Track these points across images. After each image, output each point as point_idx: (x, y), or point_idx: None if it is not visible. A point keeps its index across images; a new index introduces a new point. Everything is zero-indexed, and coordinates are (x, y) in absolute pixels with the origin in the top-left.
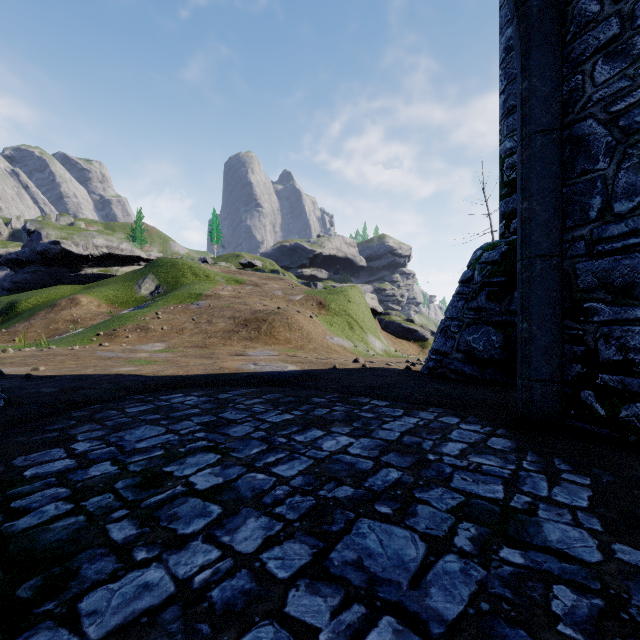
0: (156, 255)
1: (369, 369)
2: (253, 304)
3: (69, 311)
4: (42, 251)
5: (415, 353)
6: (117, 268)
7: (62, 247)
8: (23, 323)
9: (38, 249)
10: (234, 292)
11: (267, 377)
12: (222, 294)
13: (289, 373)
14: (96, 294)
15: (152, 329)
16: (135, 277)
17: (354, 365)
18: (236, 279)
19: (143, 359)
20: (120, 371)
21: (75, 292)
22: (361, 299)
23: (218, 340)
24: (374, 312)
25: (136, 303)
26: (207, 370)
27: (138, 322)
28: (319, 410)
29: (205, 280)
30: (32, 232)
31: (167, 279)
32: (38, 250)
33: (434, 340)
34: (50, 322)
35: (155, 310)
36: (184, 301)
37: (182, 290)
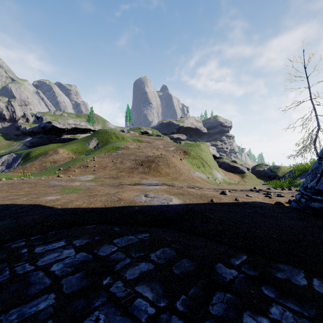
0: (98, 128)
1: (245, 205)
2: (147, 152)
3: (53, 157)
4: (43, 127)
5: (238, 180)
6: (79, 135)
7: (52, 124)
8: (30, 163)
9: (41, 126)
10: (136, 146)
11: (155, 213)
12: (130, 147)
13: (174, 208)
14: (67, 148)
15: (89, 166)
16: (87, 139)
17: (226, 198)
18: (138, 139)
19: (74, 187)
20: (42, 201)
21: (58, 147)
22: (207, 149)
23: (125, 173)
24: (214, 157)
25: (86, 152)
26: (107, 202)
27: (83, 162)
28: (250, 322)
29: (122, 140)
30: (39, 117)
31: (102, 140)
32: (41, 126)
33: (311, 180)
34: (42, 162)
35: (93, 156)
36: (109, 151)
37: (109, 145)
